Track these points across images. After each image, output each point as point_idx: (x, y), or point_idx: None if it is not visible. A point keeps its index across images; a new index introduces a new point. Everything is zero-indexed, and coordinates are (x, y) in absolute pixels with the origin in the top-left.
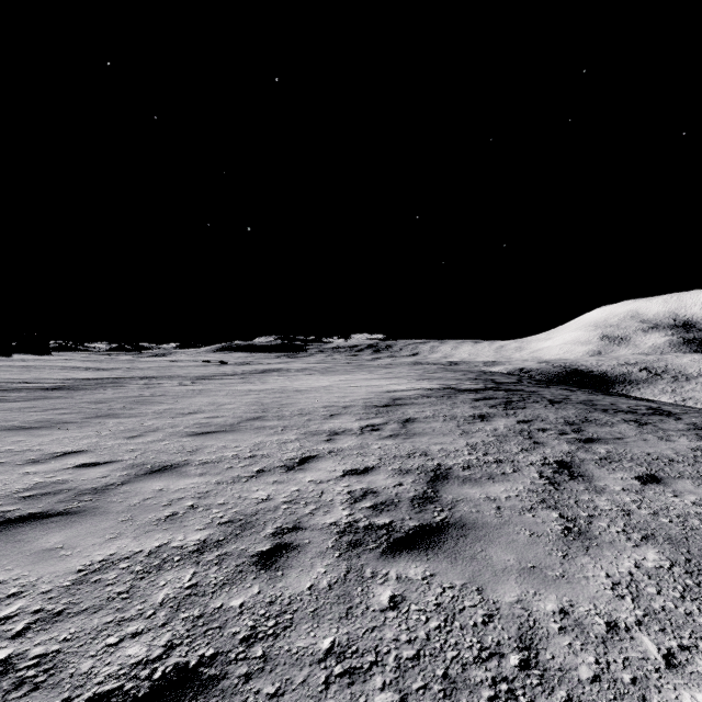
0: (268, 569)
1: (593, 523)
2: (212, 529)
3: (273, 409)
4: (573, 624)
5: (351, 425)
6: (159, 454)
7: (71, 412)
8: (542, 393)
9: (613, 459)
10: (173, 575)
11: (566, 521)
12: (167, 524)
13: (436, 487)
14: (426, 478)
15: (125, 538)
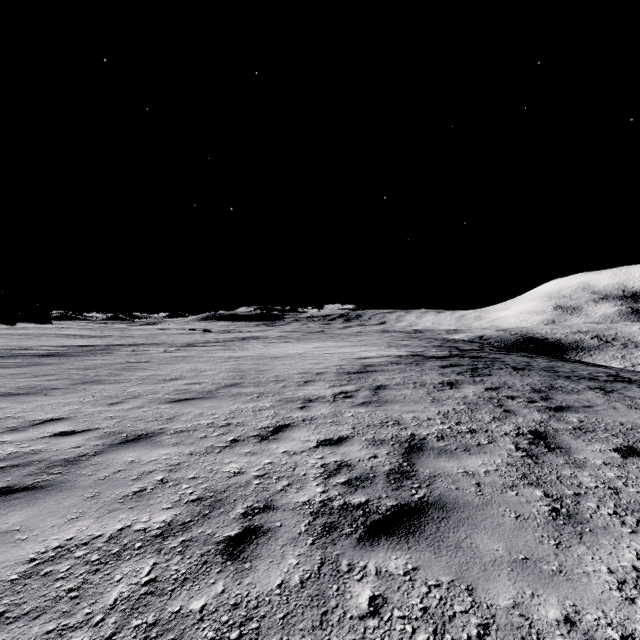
0: (235, 560)
1: (581, 503)
2: (179, 508)
3: (250, 376)
4: (583, 639)
5: (324, 391)
6: (136, 422)
7: (59, 379)
8: (504, 360)
9: (587, 428)
10: (131, 566)
11: (552, 501)
12: (133, 502)
13: (411, 460)
14: (400, 450)
15: (87, 518)
